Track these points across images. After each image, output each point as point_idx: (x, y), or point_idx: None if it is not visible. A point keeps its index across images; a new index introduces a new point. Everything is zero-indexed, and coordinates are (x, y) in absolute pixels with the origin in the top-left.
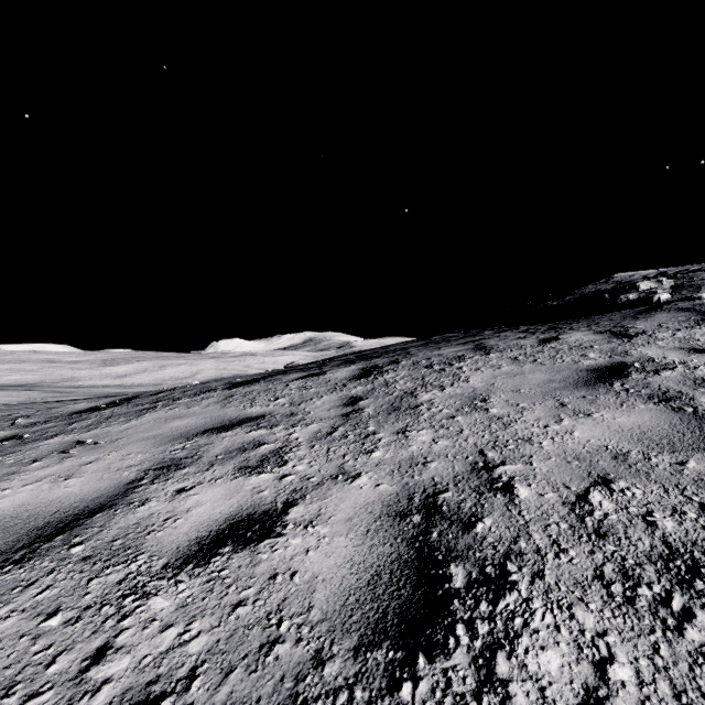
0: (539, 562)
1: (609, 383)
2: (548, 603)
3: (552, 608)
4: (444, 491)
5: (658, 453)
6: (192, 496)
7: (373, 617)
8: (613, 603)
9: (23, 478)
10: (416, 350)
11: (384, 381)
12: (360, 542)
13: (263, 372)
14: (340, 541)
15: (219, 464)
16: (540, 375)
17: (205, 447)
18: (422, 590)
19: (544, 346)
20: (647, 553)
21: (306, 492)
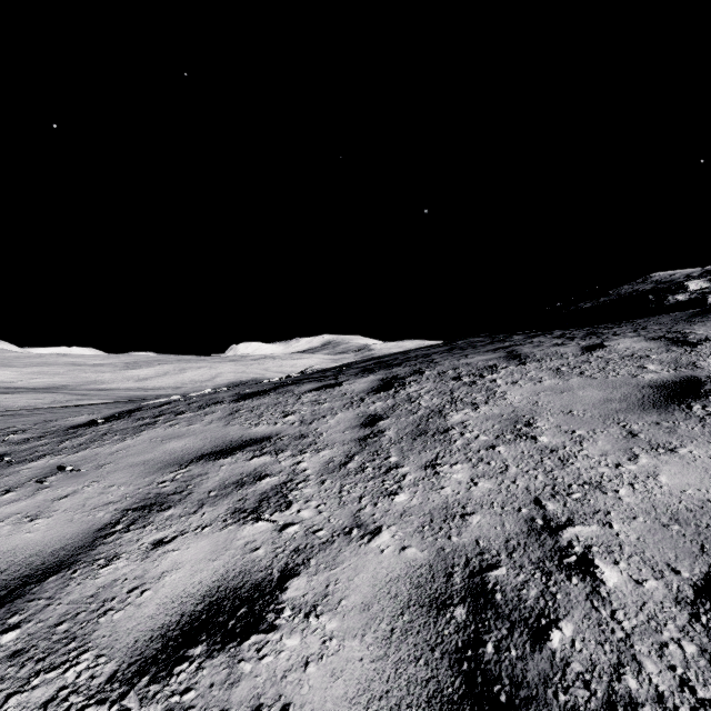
0: None
1: (686, 405)
2: None
3: None
4: (495, 566)
5: None
6: (170, 552)
7: None
8: None
9: None
10: (441, 358)
11: (407, 396)
12: (382, 652)
13: (276, 381)
14: (354, 647)
15: (210, 504)
16: (592, 391)
17: (198, 479)
18: None
19: (589, 355)
20: None
21: (311, 554)
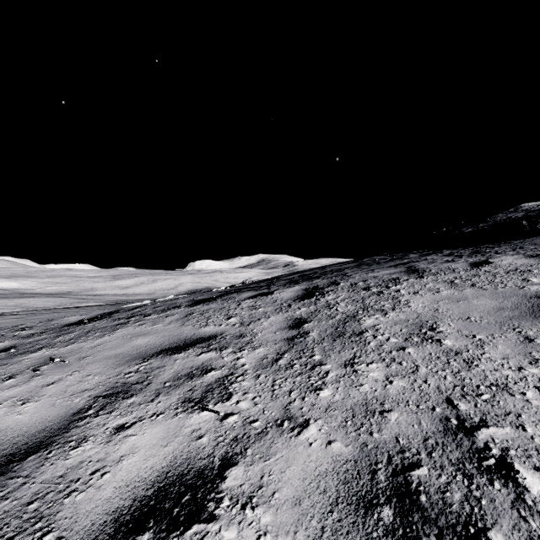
0: None
1: None
2: None
3: None
4: (416, 465)
5: None
6: (128, 437)
7: None
8: None
9: None
10: (352, 272)
11: (326, 303)
12: None
13: (222, 290)
14: None
15: (165, 393)
16: (485, 300)
17: (156, 371)
18: None
19: (478, 270)
20: None
21: (248, 444)
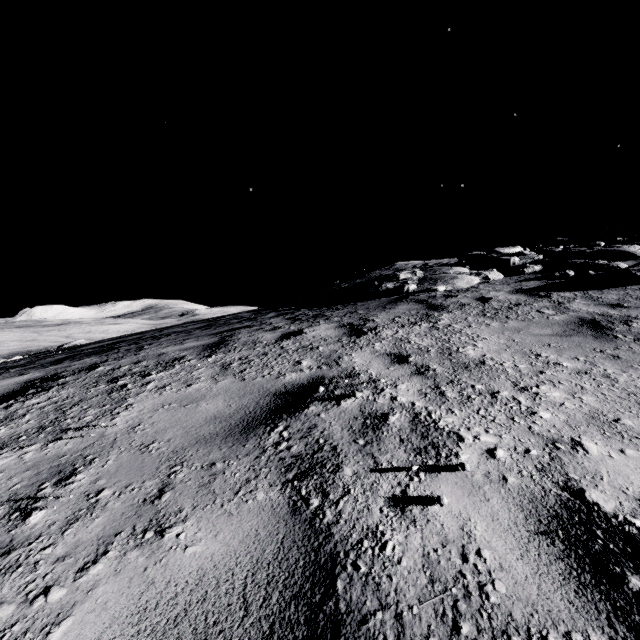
0: None
1: (272, 426)
2: None
3: None
4: None
5: None
6: None
7: None
8: None
9: None
10: (159, 342)
11: (7, 415)
12: None
13: None
14: None
15: None
16: (217, 402)
17: None
18: None
19: (277, 344)
20: None
21: None
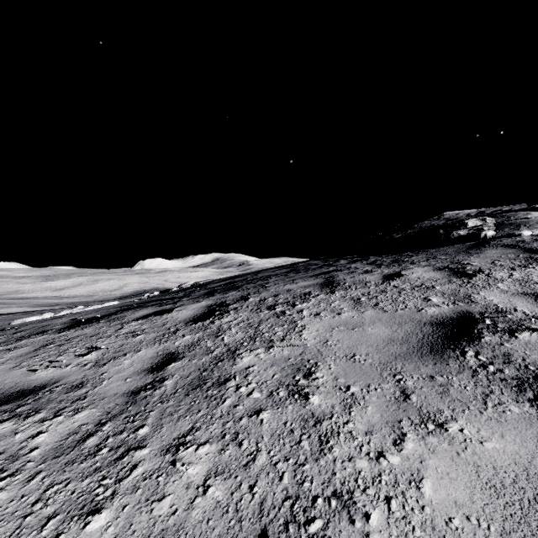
0: None
1: (460, 351)
2: None
3: None
4: None
5: None
6: None
7: None
8: None
9: None
10: (273, 282)
11: (218, 328)
12: None
13: (129, 302)
14: None
15: None
16: (380, 328)
17: None
18: None
19: (387, 284)
20: None
21: None
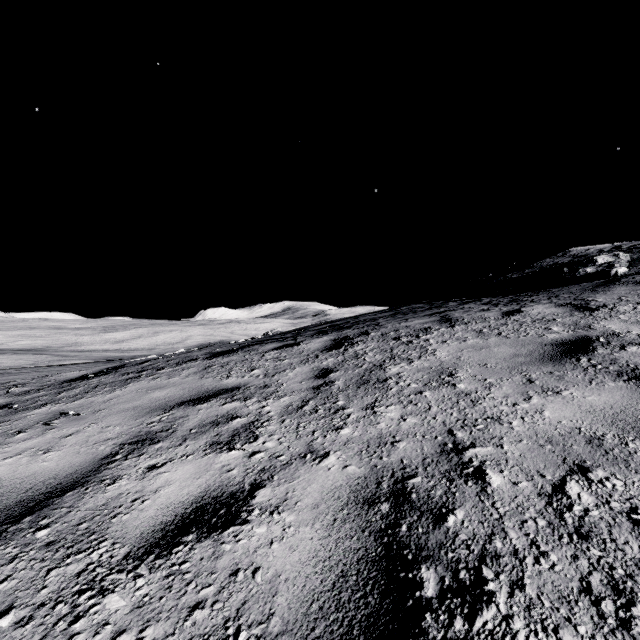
0: (517, 567)
1: (575, 359)
2: (530, 622)
3: (536, 630)
4: (413, 476)
5: (634, 437)
6: (162, 474)
7: (338, 631)
8: (605, 626)
9: (5, 451)
10: (385, 322)
11: (355, 353)
12: (326, 534)
13: (242, 342)
14: (306, 532)
15: (192, 438)
16: (505, 348)
17: (180, 420)
18: (391, 599)
19: (508, 319)
20: (637, 561)
21: (274, 473)
